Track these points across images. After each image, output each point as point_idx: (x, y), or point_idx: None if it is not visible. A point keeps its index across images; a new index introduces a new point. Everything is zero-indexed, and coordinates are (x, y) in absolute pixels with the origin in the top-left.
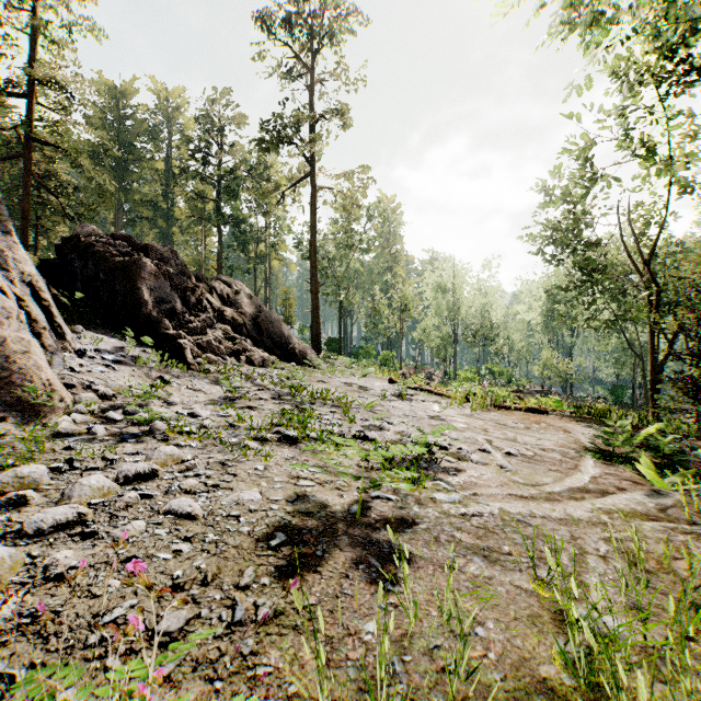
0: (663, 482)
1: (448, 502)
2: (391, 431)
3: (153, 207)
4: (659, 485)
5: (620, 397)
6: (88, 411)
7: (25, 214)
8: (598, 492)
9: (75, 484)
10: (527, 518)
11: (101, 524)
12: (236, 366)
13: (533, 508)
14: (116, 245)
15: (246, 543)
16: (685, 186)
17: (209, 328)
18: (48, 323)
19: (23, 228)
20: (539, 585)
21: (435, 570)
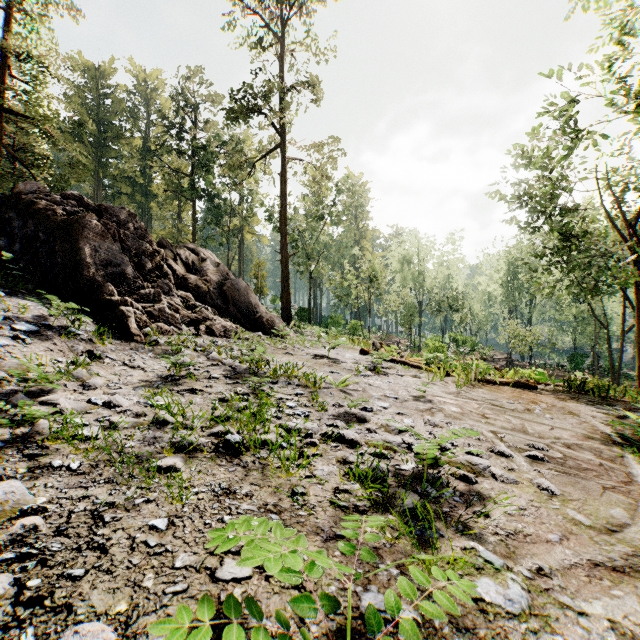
0: None
1: (511, 613)
2: (372, 422)
3: (132, 183)
4: None
5: (580, 364)
6: None
7: None
8: None
9: None
10: None
11: None
12: (192, 336)
13: None
14: (64, 204)
15: None
16: None
17: (166, 294)
18: None
19: None
20: None
21: None
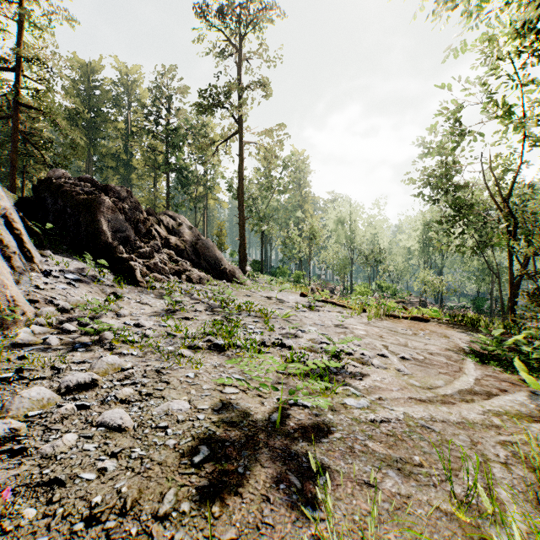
0: (537, 384)
1: (358, 407)
2: (304, 338)
3: (116, 158)
4: (534, 386)
5: (480, 306)
6: (47, 323)
7: (13, 162)
8: (484, 394)
9: (15, 397)
10: (429, 423)
11: (33, 438)
12: (177, 283)
13: (433, 412)
14: (81, 186)
15: (171, 459)
16: (536, 139)
17: (156, 252)
18: (20, 248)
19: (12, 173)
20: (459, 508)
21: (353, 487)
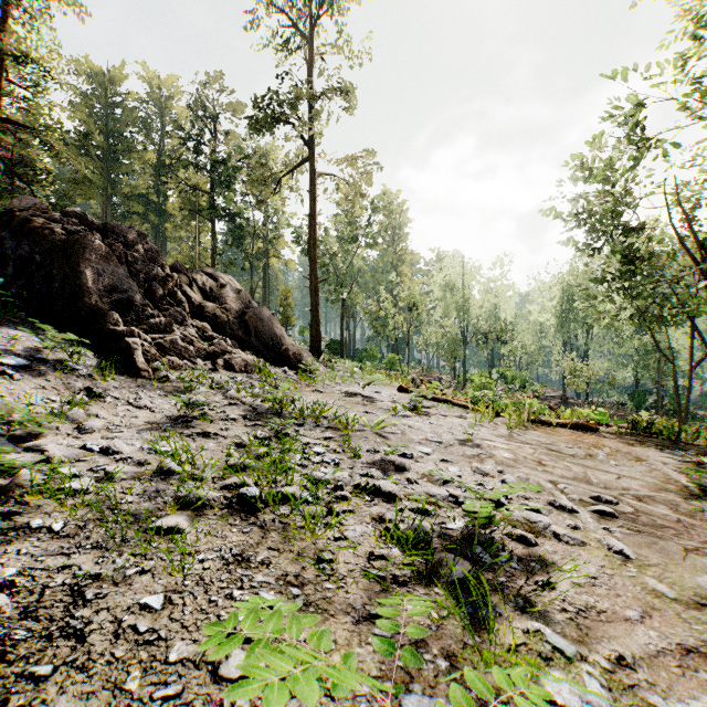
0: None
1: None
2: (413, 471)
3: (145, 201)
4: None
5: (642, 403)
6: None
7: None
8: None
9: None
10: None
11: None
12: (208, 372)
13: None
14: (64, 223)
15: None
16: None
17: (179, 324)
18: None
19: None
20: None
21: None
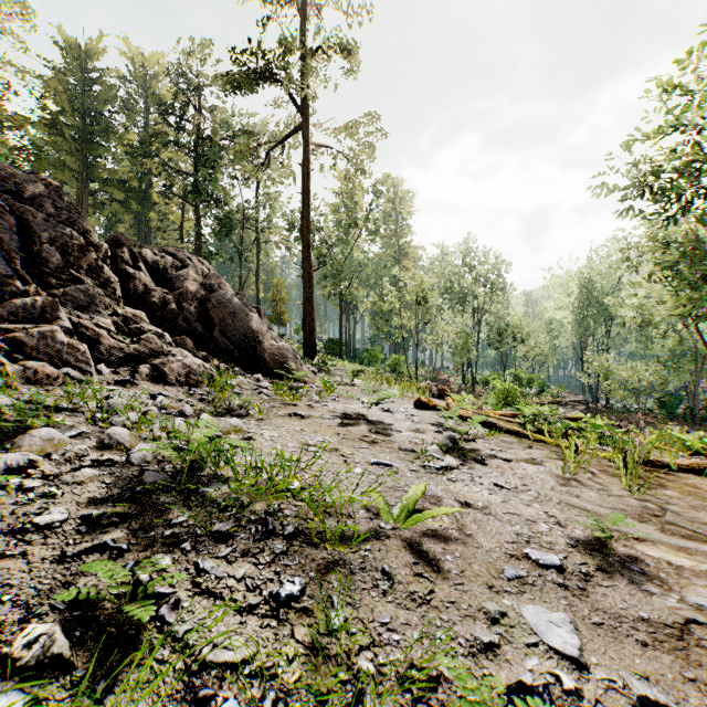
0: None
1: None
2: None
3: (126, 188)
4: None
5: (673, 408)
6: None
7: None
8: None
9: None
10: None
11: None
12: (113, 386)
13: None
14: None
15: None
16: None
17: (83, 310)
18: None
19: None
20: None
21: None
